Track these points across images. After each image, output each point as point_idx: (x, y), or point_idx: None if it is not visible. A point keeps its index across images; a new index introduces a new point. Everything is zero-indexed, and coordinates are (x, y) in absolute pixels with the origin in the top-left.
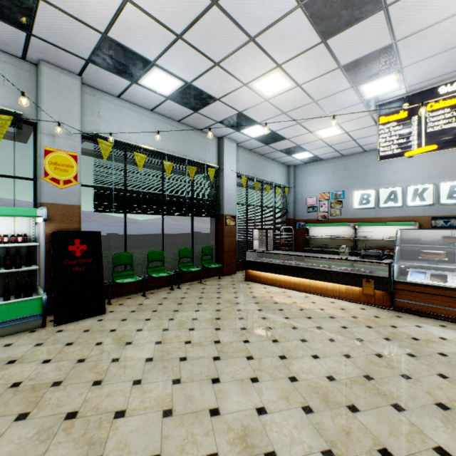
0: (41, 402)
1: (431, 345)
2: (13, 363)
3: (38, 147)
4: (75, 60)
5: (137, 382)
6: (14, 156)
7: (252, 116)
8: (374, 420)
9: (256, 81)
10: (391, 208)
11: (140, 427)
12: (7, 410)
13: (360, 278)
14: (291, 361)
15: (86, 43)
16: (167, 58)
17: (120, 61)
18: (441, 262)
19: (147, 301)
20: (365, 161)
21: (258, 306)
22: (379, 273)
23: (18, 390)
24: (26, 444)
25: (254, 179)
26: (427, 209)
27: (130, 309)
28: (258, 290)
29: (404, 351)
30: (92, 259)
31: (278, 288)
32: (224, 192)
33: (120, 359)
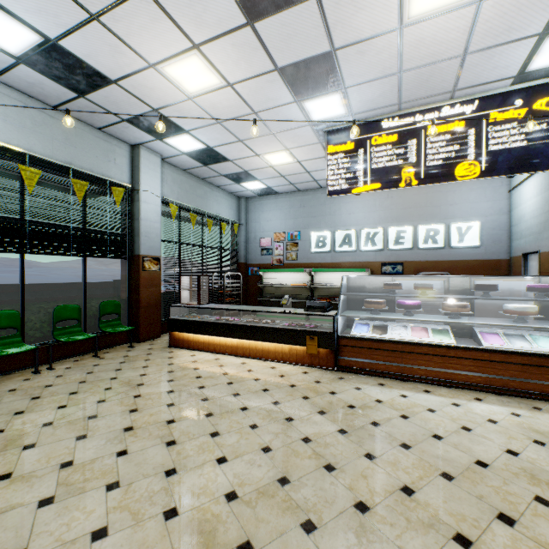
0: None
1: (366, 412)
2: None
3: None
4: None
5: None
6: None
7: (175, 119)
8: None
9: (167, 64)
10: (346, 252)
11: None
12: None
13: (304, 335)
14: (182, 477)
15: None
16: None
17: None
18: (383, 311)
19: None
20: (321, 199)
21: (172, 385)
22: (324, 328)
23: None
24: None
25: (191, 209)
26: (378, 255)
27: None
28: (182, 360)
29: (336, 427)
30: None
31: (212, 354)
32: (140, 224)
33: None
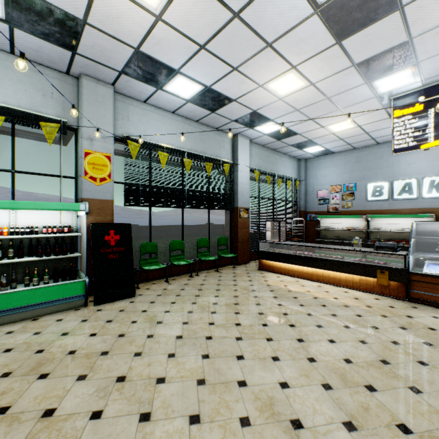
0: (95, 367)
1: None
2: (66, 335)
3: (78, 149)
4: (110, 72)
5: (172, 356)
6: (60, 158)
7: (266, 114)
8: (391, 399)
9: (271, 82)
10: (406, 200)
11: (179, 391)
12: (69, 371)
13: (374, 269)
14: (309, 344)
15: (121, 57)
16: (190, 66)
17: (149, 71)
18: None
19: (170, 287)
20: (378, 153)
21: (273, 293)
22: (394, 265)
23: (74, 357)
24: (88, 398)
25: (266, 173)
26: None
27: (156, 293)
28: (271, 279)
29: (420, 340)
30: (124, 248)
31: (291, 277)
32: (238, 186)
33: (154, 335)
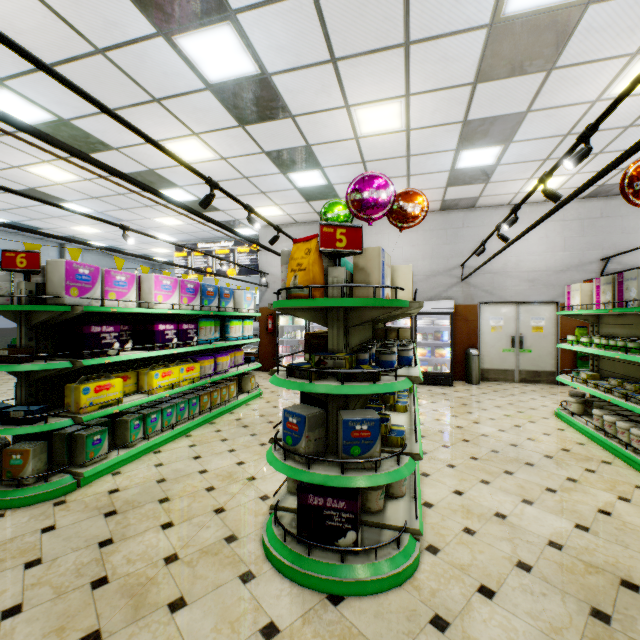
0: None
1: None
2: None
3: None
4: None
5: None
6: None
7: (85, 238)
8: None
9: (73, 227)
10: None
11: None
12: None
13: None
14: None
15: None
16: None
17: None
18: None
19: None
20: None
21: None
22: None
23: None
24: None
25: None
26: None
27: None
28: None
29: None
30: None
31: None
32: None
33: None
